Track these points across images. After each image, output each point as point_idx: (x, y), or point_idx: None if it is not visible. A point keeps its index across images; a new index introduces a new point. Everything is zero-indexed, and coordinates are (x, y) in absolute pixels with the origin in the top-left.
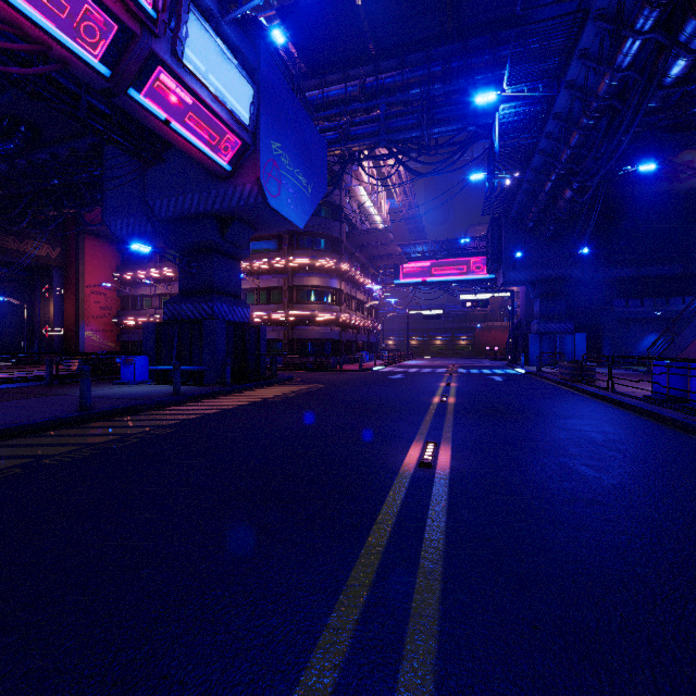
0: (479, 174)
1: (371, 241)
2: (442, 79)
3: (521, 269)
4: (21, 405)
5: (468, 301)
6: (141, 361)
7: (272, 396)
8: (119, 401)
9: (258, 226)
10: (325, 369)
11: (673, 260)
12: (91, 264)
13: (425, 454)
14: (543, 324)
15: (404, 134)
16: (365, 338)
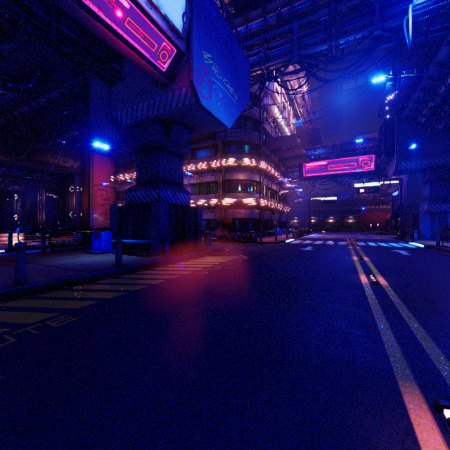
0: (380, 77)
1: (282, 146)
2: None
3: (413, 159)
4: None
5: (361, 188)
6: (106, 235)
7: (201, 268)
8: (63, 273)
9: (195, 128)
10: (248, 241)
11: None
12: (97, 171)
13: None
14: (433, 205)
15: (314, 47)
16: (278, 218)
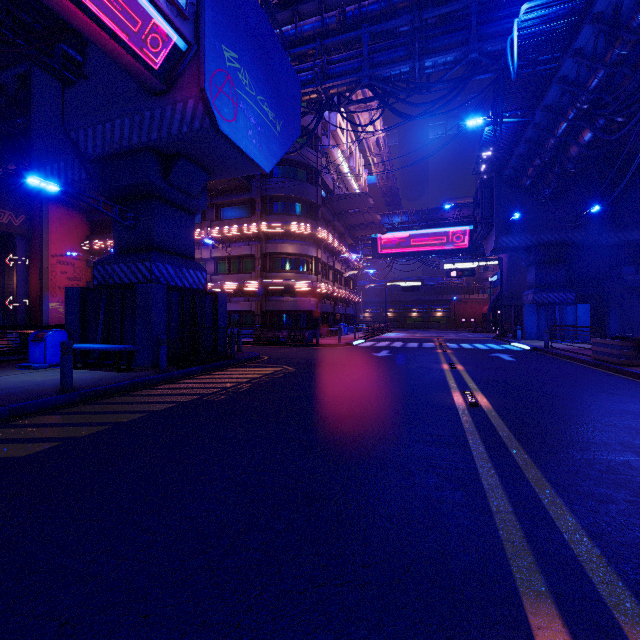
0: (476, 119)
1: (349, 208)
2: (436, 1)
3: (515, 233)
4: None
5: (452, 271)
6: (56, 337)
7: (215, 389)
8: None
9: (213, 169)
10: (300, 343)
11: None
12: (58, 233)
13: None
14: (539, 294)
15: (391, 67)
16: (343, 310)
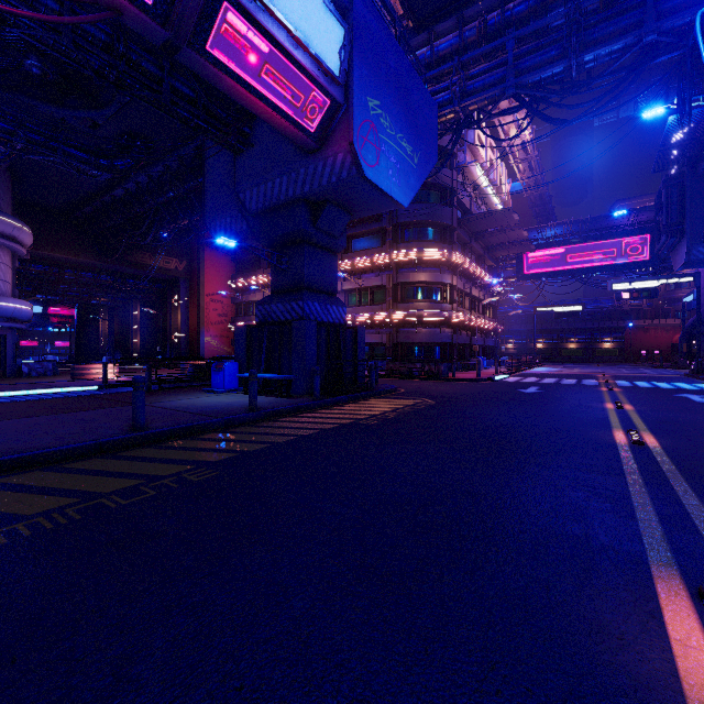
0: (656, 108)
1: (489, 227)
2: None
3: None
4: (91, 417)
5: (624, 292)
6: (231, 367)
7: (366, 416)
8: (185, 418)
9: (354, 210)
10: (434, 377)
11: None
12: (210, 274)
13: None
14: None
15: (540, 71)
16: (481, 341)
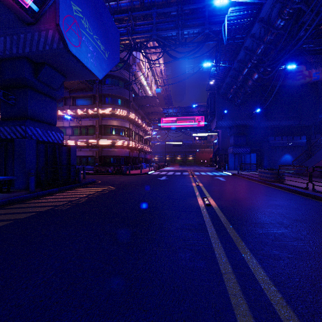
0: (208, 63)
1: (147, 103)
2: (189, 1)
3: (225, 120)
4: None
5: (196, 137)
6: None
7: (64, 202)
8: None
9: (67, 74)
10: (120, 173)
11: (295, 118)
12: None
13: None
14: (235, 149)
15: (167, 31)
16: (144, 156)
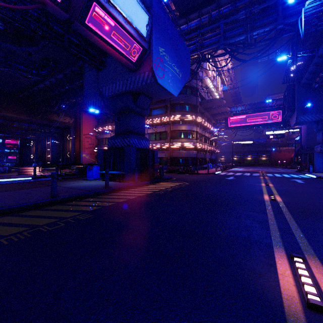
0: (283, 56)
1: (213, 106)
2: (259, 2)
3: (309, 113)
4: (30, 191)
5: (270, 135)
6: (96, 168)
7: (158, 190)
8: (75, 191)
9: (153, 97)
10: (189, 172)
11: None
12: (85, 125)
13: (303, 279)
14: None
15: (235, 38)
16: (210, 156)
